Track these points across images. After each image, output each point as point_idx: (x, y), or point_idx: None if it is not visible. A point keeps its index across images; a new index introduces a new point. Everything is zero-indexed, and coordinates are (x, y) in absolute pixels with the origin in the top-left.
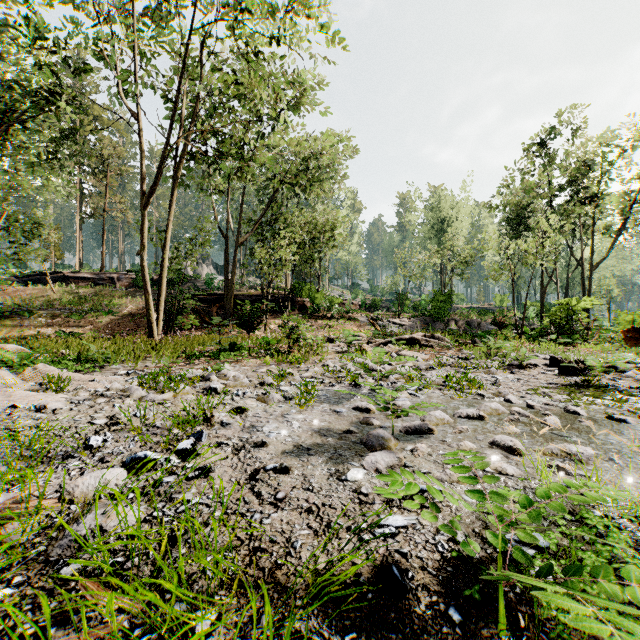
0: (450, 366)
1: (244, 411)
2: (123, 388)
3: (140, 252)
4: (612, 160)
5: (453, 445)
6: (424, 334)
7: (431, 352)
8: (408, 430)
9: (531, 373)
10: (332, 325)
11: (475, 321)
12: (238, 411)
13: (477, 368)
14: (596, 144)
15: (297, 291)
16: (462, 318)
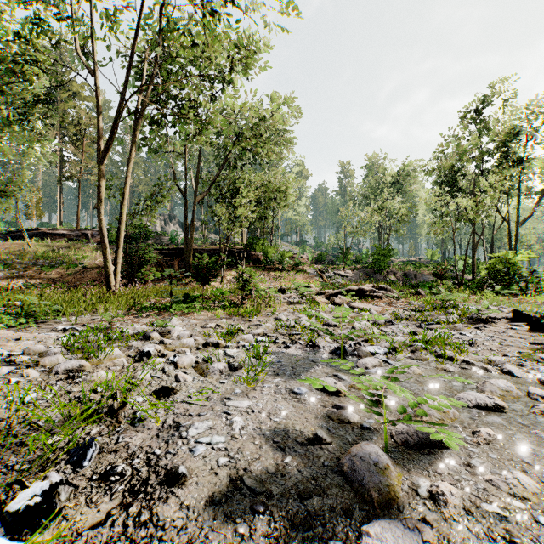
0: (407, 320)
1: (171, 393)
2: (46, 350)
3: (97, 206)
4: (537, 127)
5: (497, 482)
6: (372, 285)
7: (382, 303)
8: (407, 440)
9: (499, 329)
10: (283, 276)
11: (412, 273)
12: (163, 393)
13: (439, 323)
14: None
15: (252, 246)
16: (399, 270)
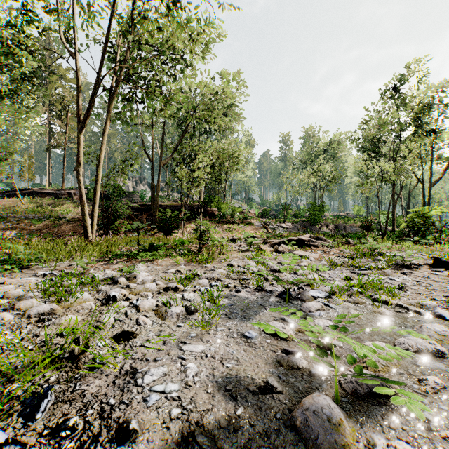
0: (342, 266)
1: (131, 337)
2: (24, 294)
3: (76, 168)
4: (447, 103)
5: None
6: (310, 236)
7: (318, 251)
8: (357, 389)
9: (422, 274)
10: (234, 228)
11: (341, 225)
12: (123, 338)
13: (370, 269)
14: (433, 92)
15: (208, 202)
16: (331, 223)
